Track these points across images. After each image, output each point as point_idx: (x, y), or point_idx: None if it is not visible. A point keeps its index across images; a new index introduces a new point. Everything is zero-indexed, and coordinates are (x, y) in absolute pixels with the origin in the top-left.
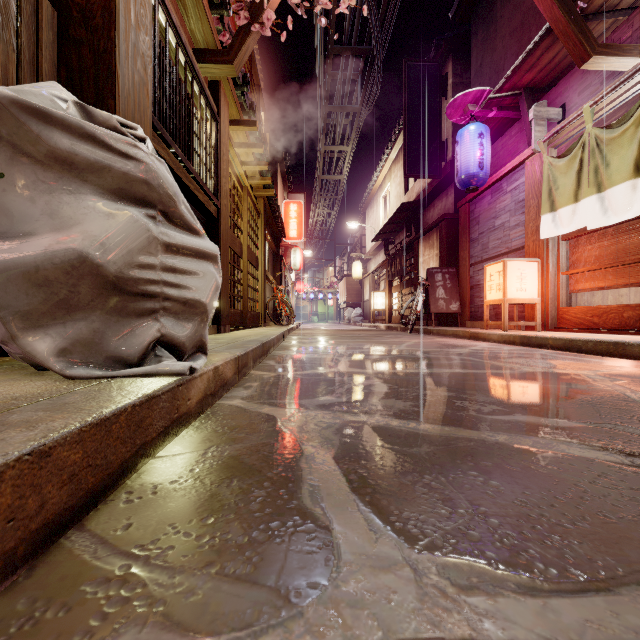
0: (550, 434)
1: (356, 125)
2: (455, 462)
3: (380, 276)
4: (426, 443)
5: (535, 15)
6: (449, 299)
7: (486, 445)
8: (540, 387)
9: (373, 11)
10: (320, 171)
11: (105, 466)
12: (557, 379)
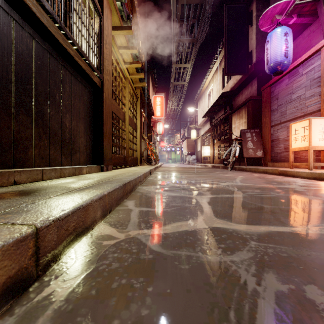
0: None
1: (194, 50)
2: None
3: (206, 137)
4: None
5: None
6: (256, 148)
7: None
8: None
9: None
10: (173, 80)
11: None
12: None
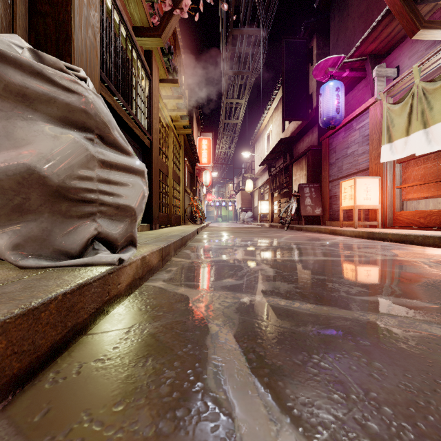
0: (410, 314)
1: (248, 84)
2: (337, 341)
3: (265, 190)
4: (310, 322)
5: (377, 3)
6: (314, 206)
7: (360, 324)
8: (390, 272)
9: (260, 3)
10: (223, 117)
11: (33, 350)
12: (402, 265)
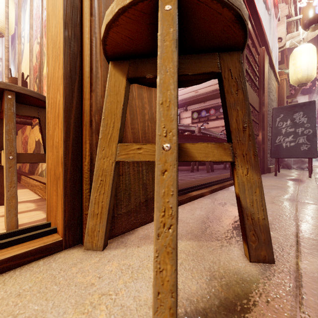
0: None
1: None
2: None
3: None
4: None
5: None
6: None
7: None
8: None
9: None
10: None
11: None
12: None
